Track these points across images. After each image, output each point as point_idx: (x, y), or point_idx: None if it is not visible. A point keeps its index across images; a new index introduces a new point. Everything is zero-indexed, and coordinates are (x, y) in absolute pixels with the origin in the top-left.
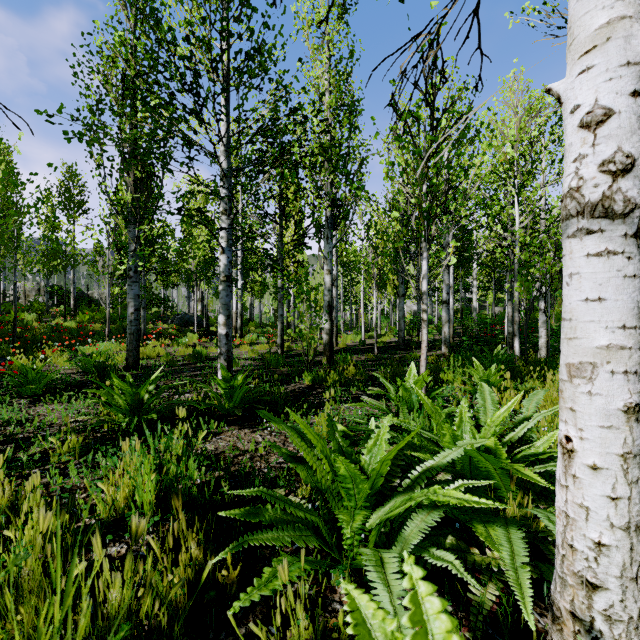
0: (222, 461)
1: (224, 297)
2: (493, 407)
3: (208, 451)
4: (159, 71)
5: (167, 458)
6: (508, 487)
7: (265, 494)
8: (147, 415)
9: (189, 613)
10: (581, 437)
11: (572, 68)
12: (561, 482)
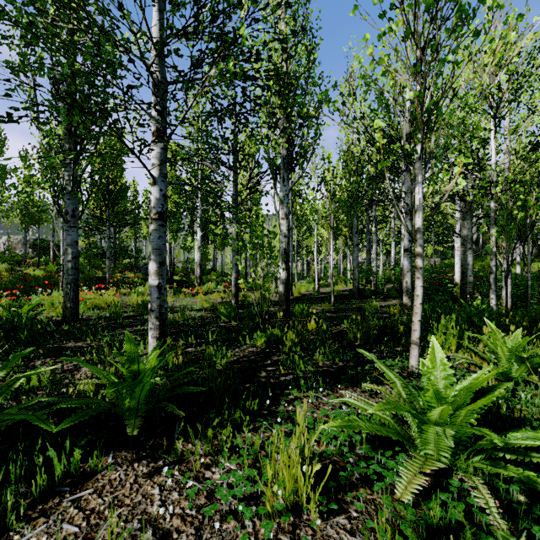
0: None
1: (155, 239)
2: None
3: None
4: None
5: None
6: None
7: None
8: None
9: None
10: None
11: None
12: None
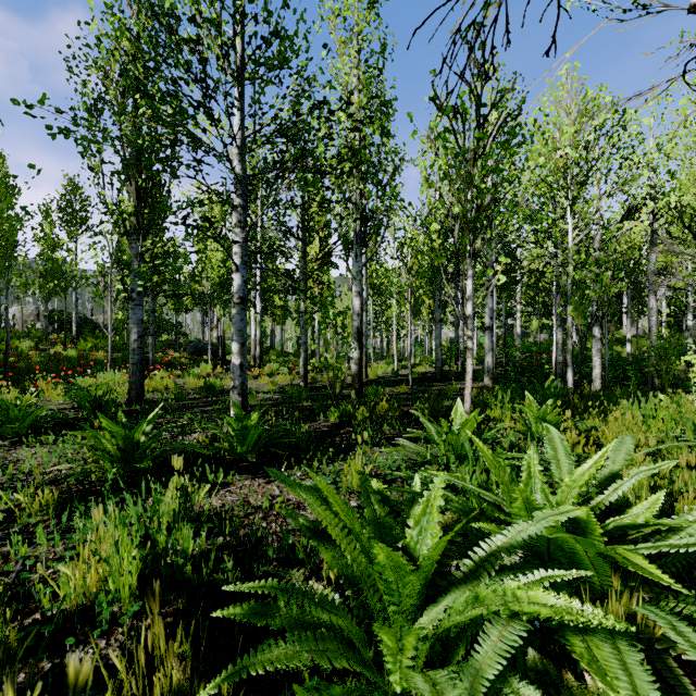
0: (228, 524)
1: (238, 322)
2: (568, 458)
3: (213, 508)
4: (158, 54)
5: (156, 524)
6: (602, 572)
7: (275, 590)
8: (140, 463)
9: None
10: None
11: None
12: None
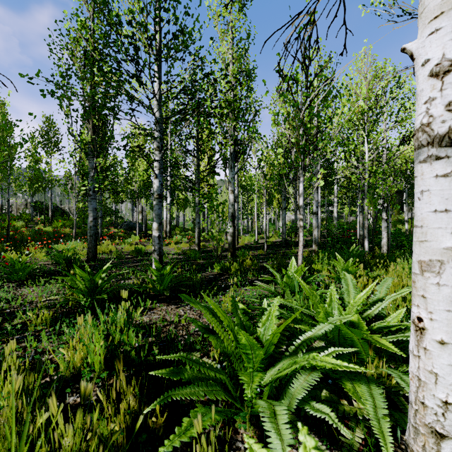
0: (154, 330)
1: (157, 209)
2: (354, 290)
3: (144, 322)
4: (109, 46)
5: (113, 328)
6: (367, 352)
7: (185, 358)
8: (100, 295)
9: (126, 450)
10: (431, 318)
11: (423, 31)
12: (414, 353)
